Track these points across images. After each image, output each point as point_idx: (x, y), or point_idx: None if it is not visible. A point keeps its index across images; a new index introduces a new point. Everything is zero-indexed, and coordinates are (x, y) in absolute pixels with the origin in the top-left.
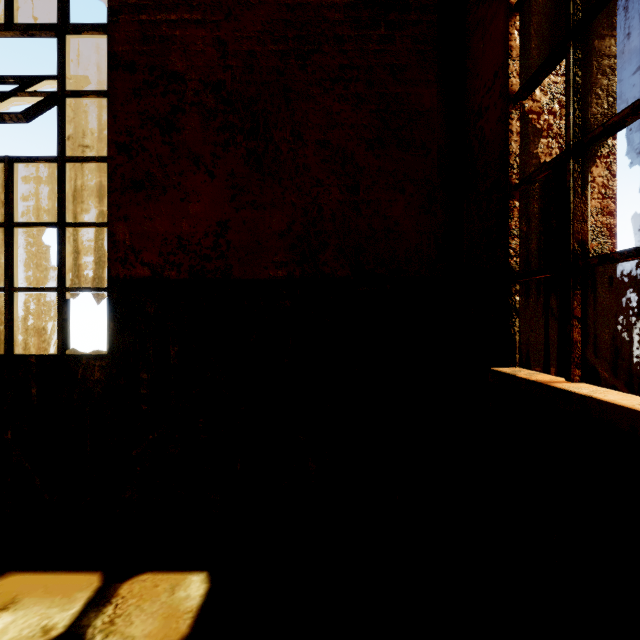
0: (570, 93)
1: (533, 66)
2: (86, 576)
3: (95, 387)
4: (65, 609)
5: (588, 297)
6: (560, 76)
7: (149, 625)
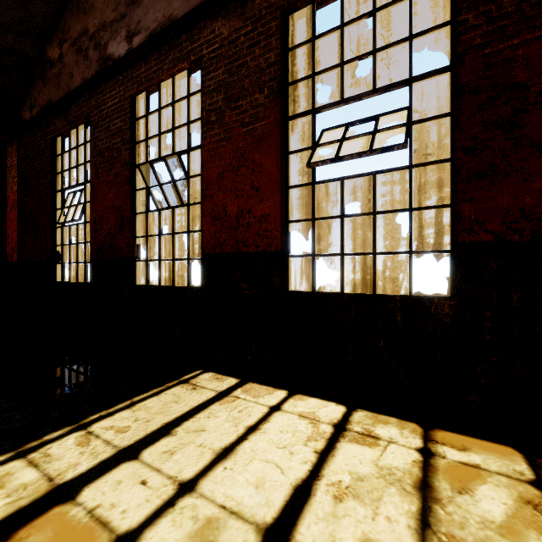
0: None
1: None
2: (501, 446)
3: (444, 319)
4: (515, 463)
5: None
6: None
7: None
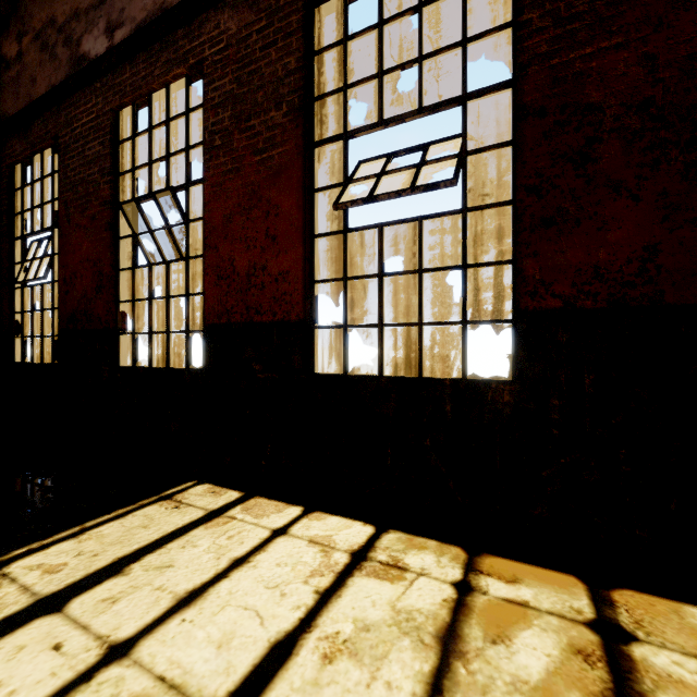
0: None
1: None
2: (562, 575)
3: (504, 409)
4: (574, 598)
5: None
6: None
7: (687, 639)
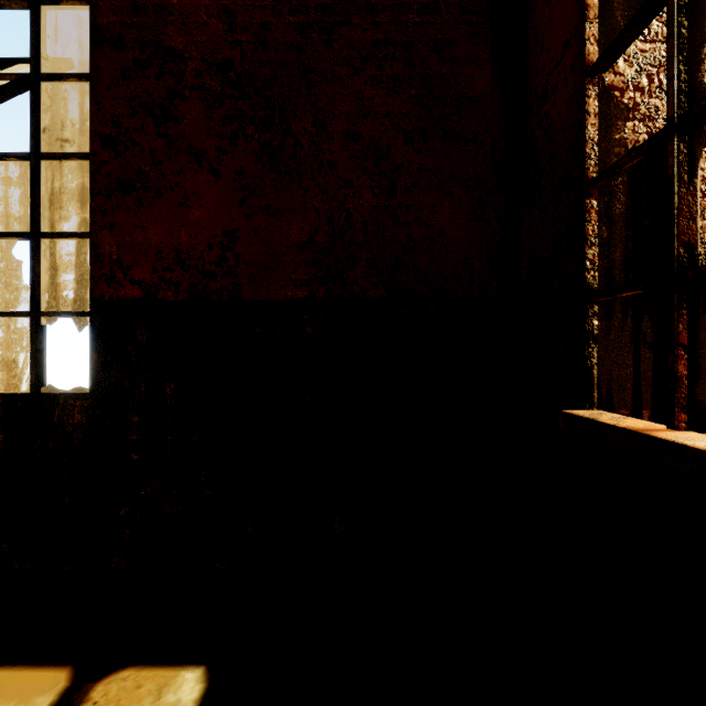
0: (673, 50)
1: (615, 30)
2: (52, 672)
3: (75, 432)
4: None
5: (697, 318)
6: (649, 43)
7: None
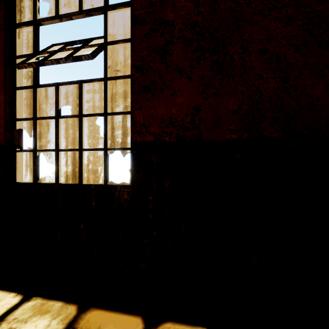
0: None
1: None
2: (133, 318)
3: (124, 203)
4: None
5: None
6: None
7: None
